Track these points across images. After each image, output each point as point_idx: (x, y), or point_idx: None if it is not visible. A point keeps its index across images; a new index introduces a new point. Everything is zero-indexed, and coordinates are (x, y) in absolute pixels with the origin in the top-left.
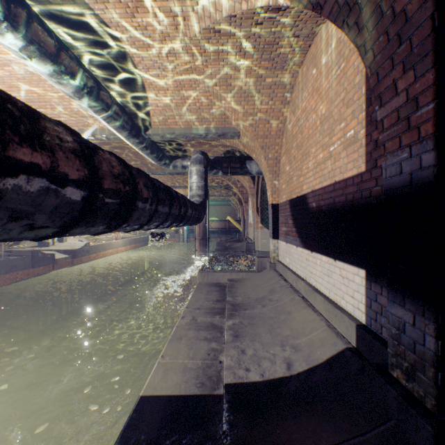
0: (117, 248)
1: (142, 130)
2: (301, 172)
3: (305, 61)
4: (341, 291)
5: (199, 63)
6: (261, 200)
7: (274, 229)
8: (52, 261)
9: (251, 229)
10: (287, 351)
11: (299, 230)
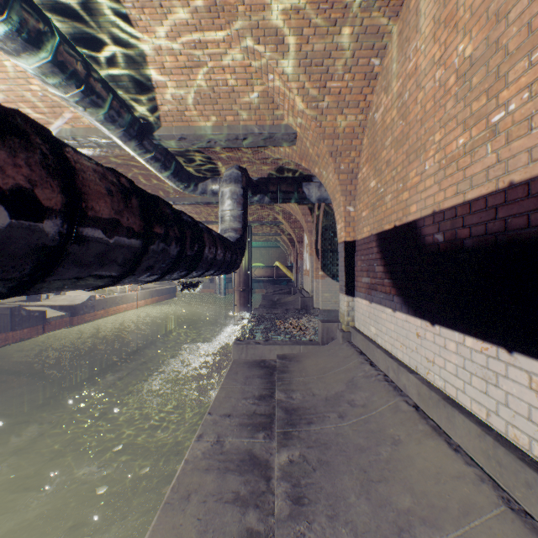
0: (133, 302)
1: (148, 129)
2: (404, 184)
3: None
4: (537, 426)
5: None
6: (322, 239)
7: (348, 279)
8: (41, 321)
9: (307, 278)
10: None
11: (399, 283)
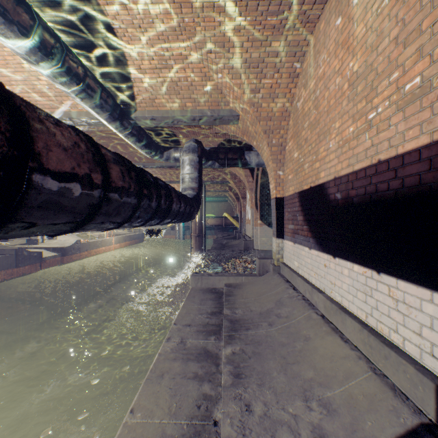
0: (110, 245)
1: (127, 113)
2: (317, 156)
3: (323, 14)
4: (393, 320)
5: (189, 19)
6: (260, 195)
7: (279, 226)
8: (39, 260)
9: (249, 225)
10: (315, 412)
11: (313, 228)
